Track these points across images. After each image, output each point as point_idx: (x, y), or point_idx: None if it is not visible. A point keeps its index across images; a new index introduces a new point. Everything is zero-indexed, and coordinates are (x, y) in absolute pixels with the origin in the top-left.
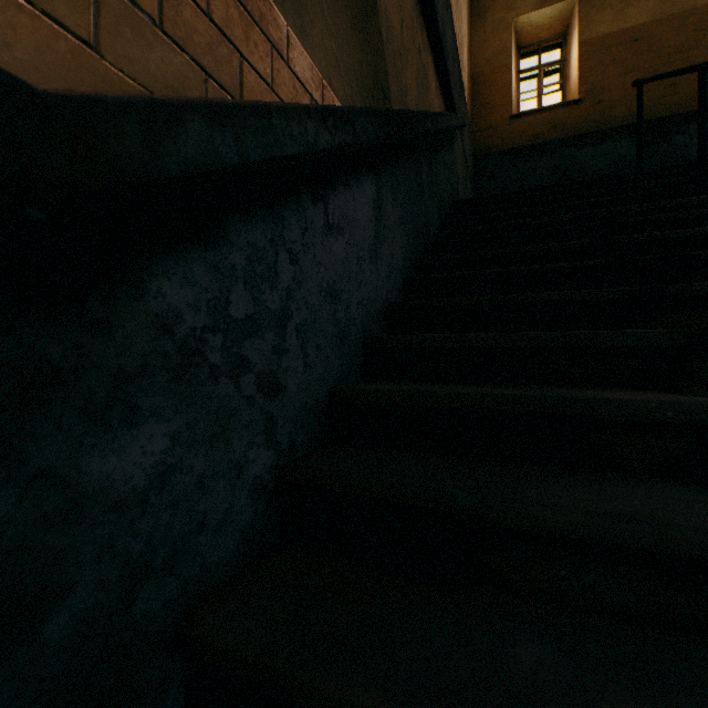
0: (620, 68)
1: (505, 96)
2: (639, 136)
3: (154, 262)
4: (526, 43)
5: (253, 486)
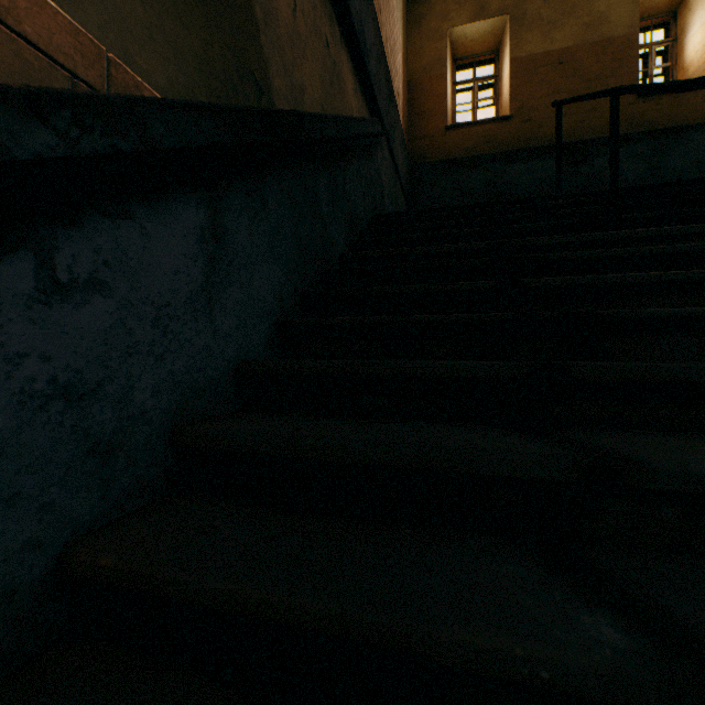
0: (547, 88)
1: (440, 106)
2: (559, 159)
3: None
4: (461, 55)
5: None
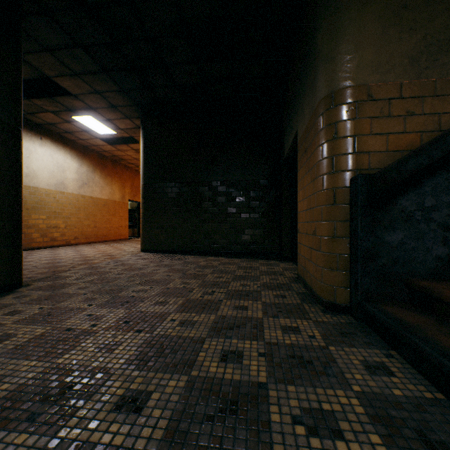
0: None
1: None
2: None
3: (398, 197)
4: None
5: (435, 257)
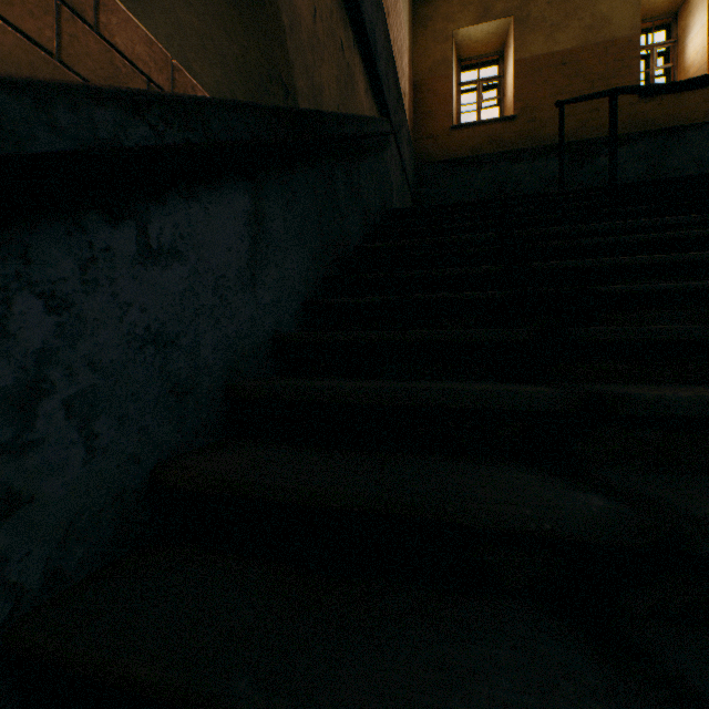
0: (550, 89)
1: (445, 107)
2: (562, 156)
3: None
4: (466, 56)
5: None
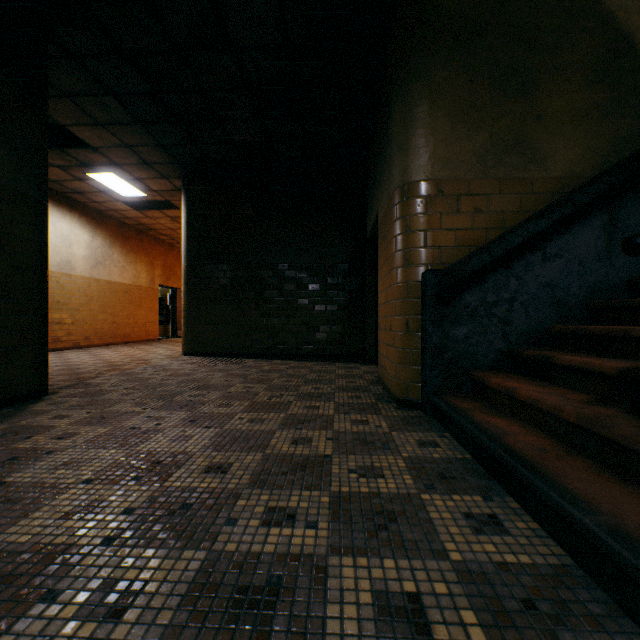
0: None
1: None
2: None
3: (463, 293)
4: None
5: (496, 350)
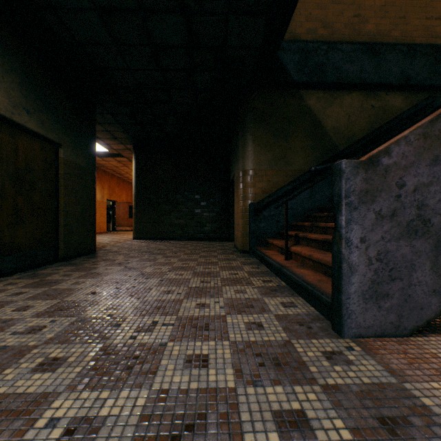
0: None
1: None
2: None
3: (263, 211)
4: None
5: (274, 231)
